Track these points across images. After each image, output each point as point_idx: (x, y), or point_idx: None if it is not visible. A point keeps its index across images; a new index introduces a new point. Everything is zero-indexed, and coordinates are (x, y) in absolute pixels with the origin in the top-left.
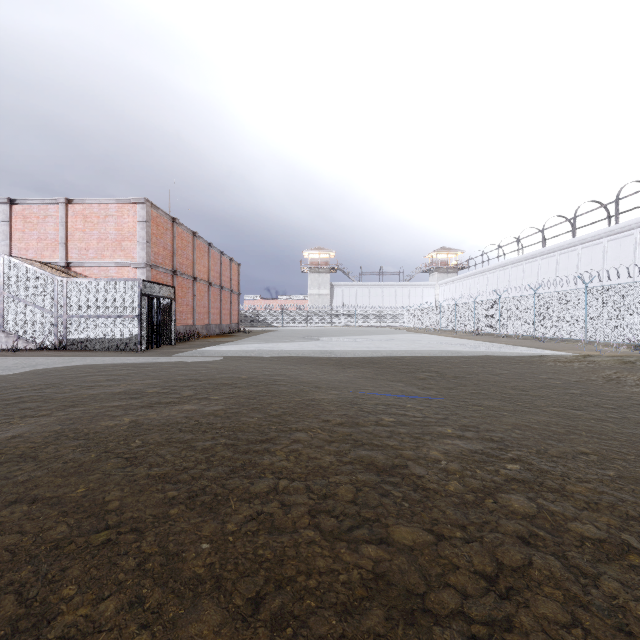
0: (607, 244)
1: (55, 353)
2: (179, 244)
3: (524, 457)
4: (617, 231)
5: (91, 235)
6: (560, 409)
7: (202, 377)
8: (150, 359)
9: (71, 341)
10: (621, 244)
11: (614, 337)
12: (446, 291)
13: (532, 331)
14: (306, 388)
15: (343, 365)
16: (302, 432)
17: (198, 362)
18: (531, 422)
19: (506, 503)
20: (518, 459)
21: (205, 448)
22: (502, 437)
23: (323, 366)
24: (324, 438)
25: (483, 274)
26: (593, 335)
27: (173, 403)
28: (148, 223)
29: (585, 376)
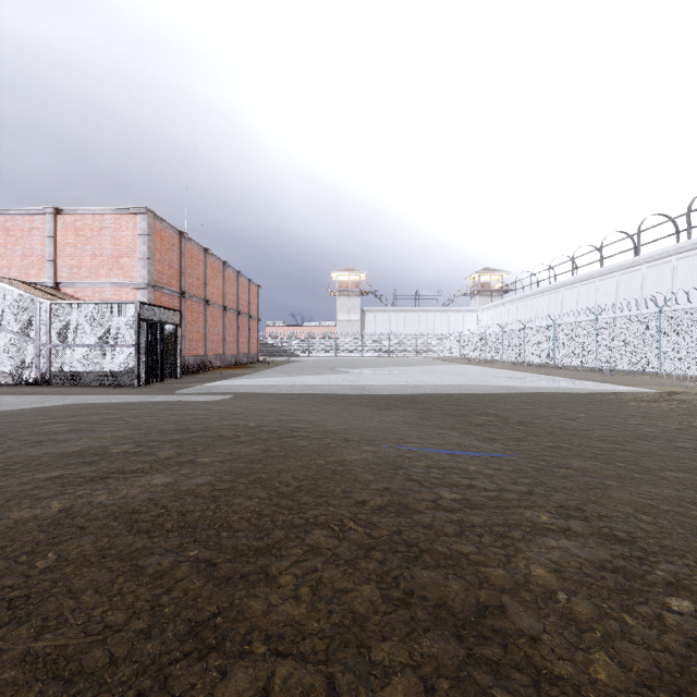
0: (677, 263)
1: (35, 389)
2: (188, 262)
3: (686, 579)
4: (689, 248)
5: (84, 251)
6: (682, 475)
7: (197, 426)
8: (143, 398)
9: (56, 374)
10: (694, 262)
11: (695, 369)
12: (490, 317)
13: (593, 362)
14: (332, 442)
15: (378, 405)
16: (324, 528)
17: (200, 402)
18: (655, 499)
19: None
20: (678, 584)
21: (159, 571)
22: (628, 531)
23: (354, 407)
24: (358, 540)
25: (532, 297)
26: (668, 367)
27: (140, 472)
28: (150, 237)
29: (684, 421)
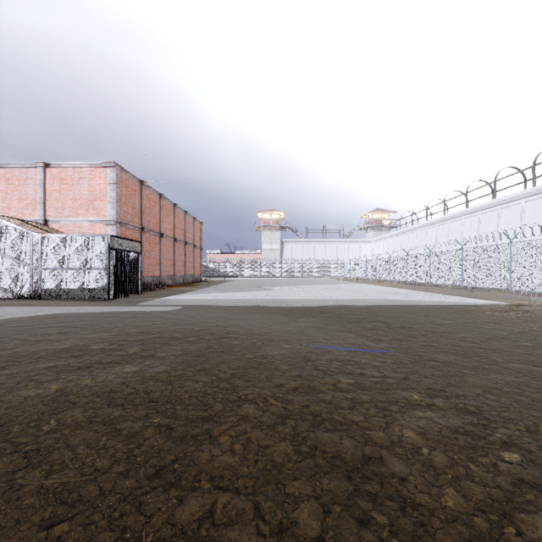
0: (525, 204)
1: (29, 302)
2: (147, 204)
3: (517, 439)
4: (534, 193)
5: (66, 195)
6: (521, 366)
7: (155, 329)
8: (113, 308)
9: (46, 291)
10: (537, 204)
11: (537, 287)
12: (380, 246)
13: (460, 281)
14: (258, 342)
15: (293, 314)
16: (252, 403)
17: (157, 312)
18: (499, 383)
19: (534, 535)
20: (511, 443)
21: (132, 433)
22: (477, 406)
23: (275, 315)
24: (277, 412)
25: (413, 231)
26: (517, 285)
27: (114, 363)
28: (118, 185)
29: (527, 326)
